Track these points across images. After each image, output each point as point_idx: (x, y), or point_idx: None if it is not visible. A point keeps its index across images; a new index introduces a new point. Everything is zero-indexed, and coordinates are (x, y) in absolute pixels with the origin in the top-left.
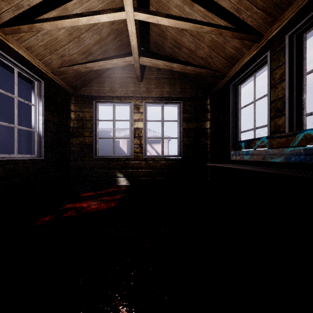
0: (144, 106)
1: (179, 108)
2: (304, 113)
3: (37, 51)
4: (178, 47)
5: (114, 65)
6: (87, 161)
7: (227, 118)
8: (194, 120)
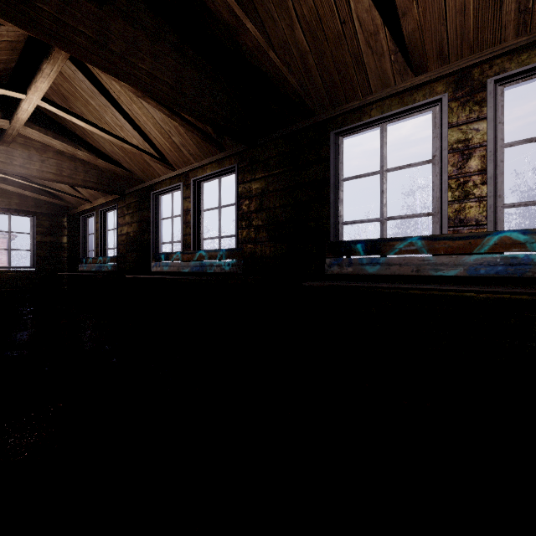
0: None
1: (32, 221)
2: (107, 248)
3: None
4: None
5: None
6: None
7: (79, 239)
8: (51, 235)
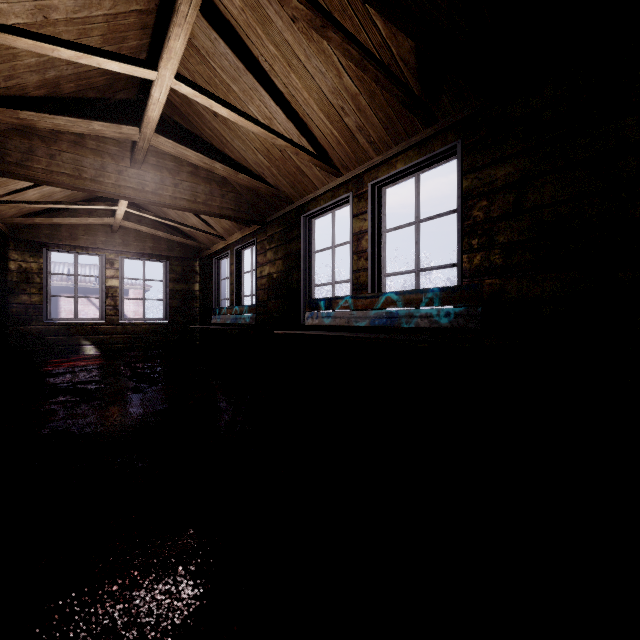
0: (121, 261)
1: (165, 267)
2: (243, 295)
3: (0, 208)
4: (164, 213)
5: (89, 223)
6: (34, 326)
7: (212, 286)
8: (183, 282)
